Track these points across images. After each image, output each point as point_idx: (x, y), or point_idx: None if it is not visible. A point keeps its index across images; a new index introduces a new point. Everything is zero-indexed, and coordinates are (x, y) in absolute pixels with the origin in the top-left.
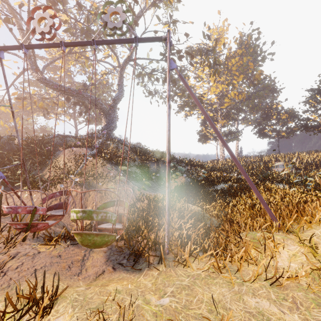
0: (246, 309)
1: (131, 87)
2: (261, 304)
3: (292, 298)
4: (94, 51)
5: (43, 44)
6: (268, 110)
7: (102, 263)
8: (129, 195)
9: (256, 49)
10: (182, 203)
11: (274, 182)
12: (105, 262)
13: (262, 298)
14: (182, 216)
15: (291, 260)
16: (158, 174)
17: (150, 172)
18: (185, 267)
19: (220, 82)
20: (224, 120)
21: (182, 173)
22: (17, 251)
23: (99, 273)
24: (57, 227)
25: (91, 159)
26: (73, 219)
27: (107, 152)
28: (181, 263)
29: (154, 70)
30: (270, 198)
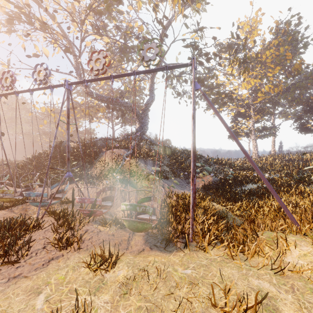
0: (248, 285)
1: (163, 107)
2: (262, 284)
3: (291, 285)
4: (134, 80)
5: (98, 78)
6: (311, 102)
7: (142, 243)
8: (160, 191)
9: (296, 35)
10: (207, 202)
11: (311, 184)
12: (144, 243)
13: (264, 281)
14: (206, 213)
15: (301, 258)
16: (186, 172)
17: (179, 170)
18: (205, 252)
19: (253, 75)
20: (257, 116)
21: (210, 172)
22: (87, 228)
23: (140, 250)
24: (106, 214)
25: (127, 159)
26: (123, 209)
27: (140, 153)
28: (202, 249)
29: (183, 72)
30: (300, 202)
